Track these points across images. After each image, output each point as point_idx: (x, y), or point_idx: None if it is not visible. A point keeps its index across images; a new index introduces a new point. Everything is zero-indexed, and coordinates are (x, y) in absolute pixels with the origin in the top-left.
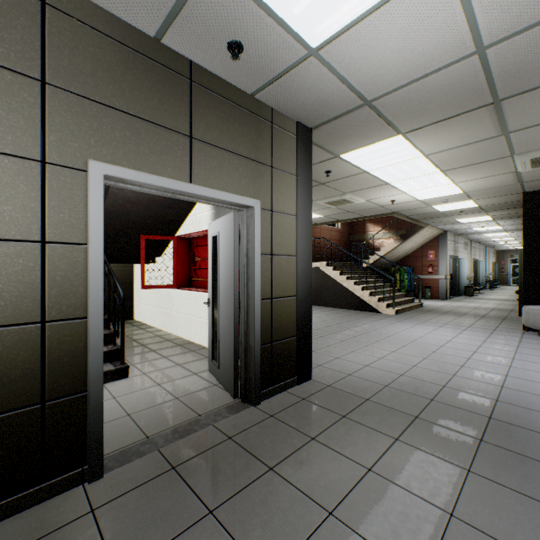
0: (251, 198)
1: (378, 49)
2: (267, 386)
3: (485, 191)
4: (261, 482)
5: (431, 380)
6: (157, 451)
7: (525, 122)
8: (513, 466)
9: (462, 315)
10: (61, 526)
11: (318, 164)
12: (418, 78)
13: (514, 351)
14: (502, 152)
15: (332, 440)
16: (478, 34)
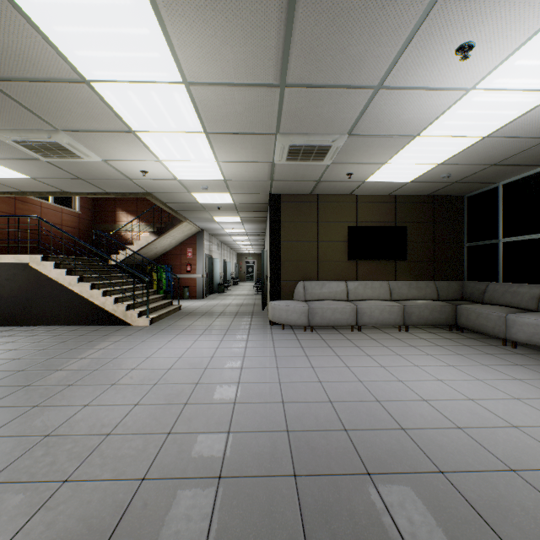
0: None
1: None
2: None
3: (243, 183)
4: None
5: (198, 466)
6: None
7: (305, 72)
8: None
9: (220, 315)
10: None
11: None
12: None
13: (274, 355)
14: (271, 123)
15: None
16: None
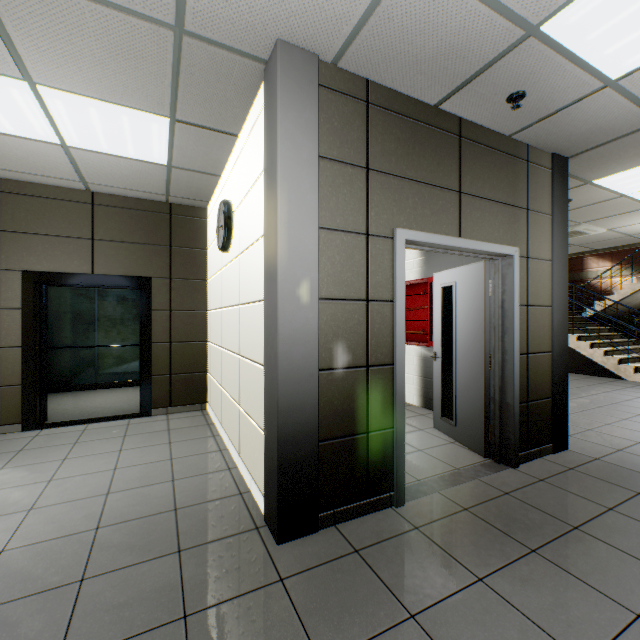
0: (511, 246)
1: None
2: (522, 449)
3: None
4: (571, 537)
5: None
6: (438, 493)
7: None
8: None
9: None
10: (399, 534)
11: None
12: None
13: None
14: None
15: (638, 514)
16: None
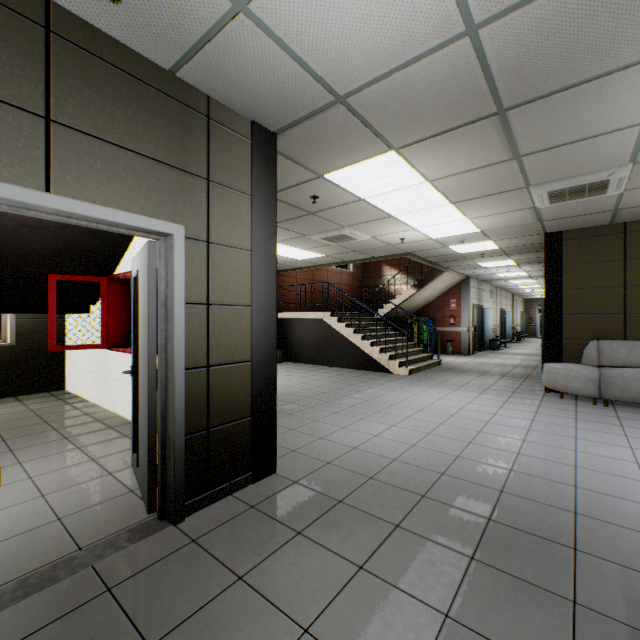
0: (169, 222)
1: (334, 11)
2: (199, 492)
3: (504, 230)
4: None
5: (429, 465)
6: None
7: (537, 143)
8: (506, 600)
9: (483, 375)
10: None
11: (299, 185)
12: (399, 67)
13: (531, 419)
14: (516, 181)
15: (269, 577)
16: (466, 3)
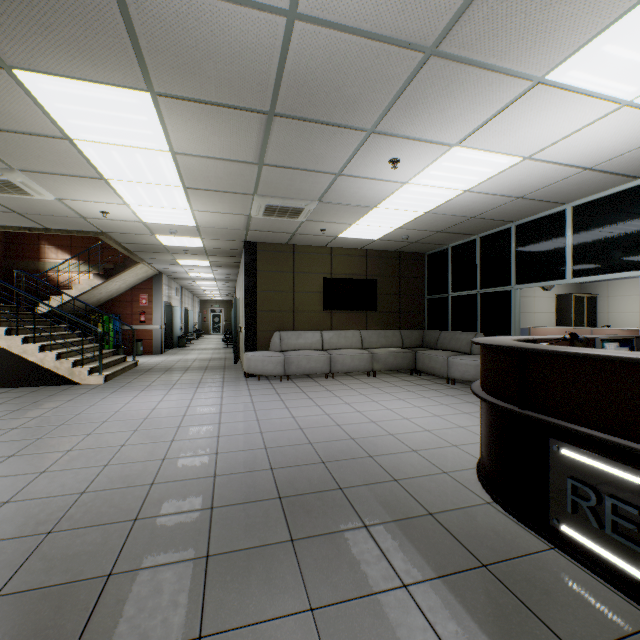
0: None
1: None
2: None
3: (217, 230)
4: None
5: (197, 473)
6: None
7: (280, 159)
8: (336, 557)
9: (188, 371)
10: None
11: None
12: None
13: (252, 401)
14: (249, 187)
15: None
16: None
